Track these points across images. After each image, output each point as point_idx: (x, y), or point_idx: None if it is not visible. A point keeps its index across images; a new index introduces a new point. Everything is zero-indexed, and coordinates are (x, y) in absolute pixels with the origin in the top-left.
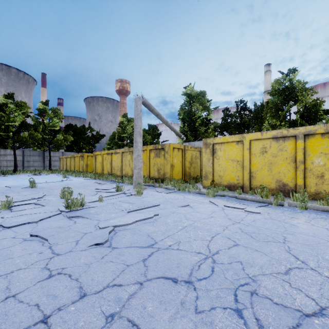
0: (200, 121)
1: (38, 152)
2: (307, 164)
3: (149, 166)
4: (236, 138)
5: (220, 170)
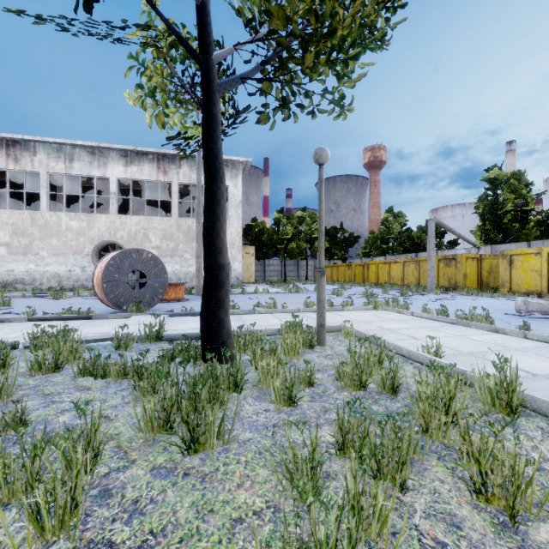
0: (510, 216)
1: (293, 261)
2: None
3: (437, 276)
4: (534, 250)
5: (518, 279)
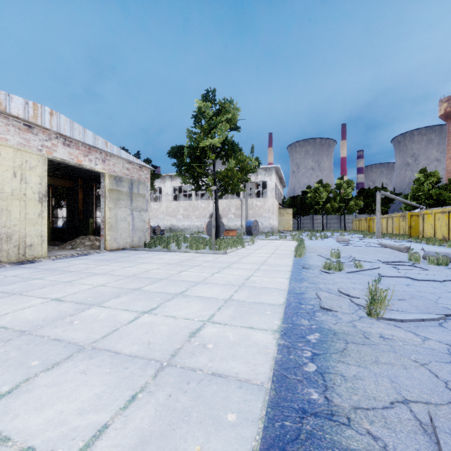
0: None
1: (336, 216)
2: (450, 226)
3: (399, 227)
4: (430, 211)
5: (425, 229)
